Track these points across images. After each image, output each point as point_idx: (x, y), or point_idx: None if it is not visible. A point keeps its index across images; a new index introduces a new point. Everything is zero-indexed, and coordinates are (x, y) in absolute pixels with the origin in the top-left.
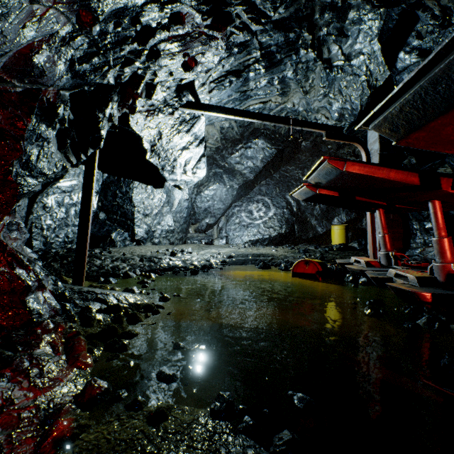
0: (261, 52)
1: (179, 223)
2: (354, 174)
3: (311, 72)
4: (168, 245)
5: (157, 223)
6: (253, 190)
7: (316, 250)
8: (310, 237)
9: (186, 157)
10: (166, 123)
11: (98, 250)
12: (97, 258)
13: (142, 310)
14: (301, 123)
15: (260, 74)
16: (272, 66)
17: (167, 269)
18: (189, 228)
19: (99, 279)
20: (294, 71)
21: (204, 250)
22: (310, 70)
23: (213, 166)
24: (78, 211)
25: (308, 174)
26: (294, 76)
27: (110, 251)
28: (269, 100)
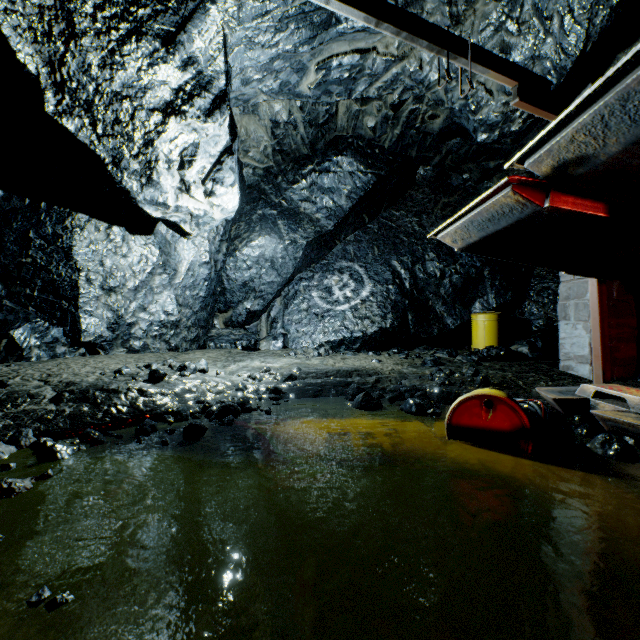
0: None
1: (191, 308)
2: None
3: None
4: (165, 353)
5: (138, 307)
6: (333, 251)
7: (453, 360)
8: (434, 334)
9: (182, 141)
10: None
11: None
12: None
13: None
14: (470, 48)
15: None
16: None
17: (124, 422)
18: (213, 318)
19: None
20: None
21: (238, 362)
22: None
23: (260, 203)
24: None
25: (561, 118)
26: None
27: None
28: (373, 48)
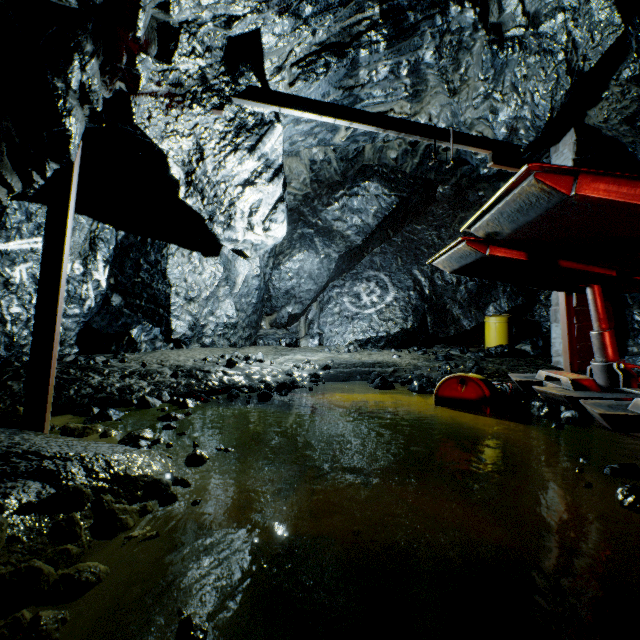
0: (381, 6)
1: (246, 312)
2: (592, 202)
3: (466, 51)
4: (227, 348)
5: (208, 312)
6: (361, 262)
7: (463, 356)
8: (451, 335)
9: (252, 199)
10: (209, 127)
11: (102, 357)
12: (95, 372)
13: (139, 493)
14: (452, 135)
15: (379, 52)
16: (400, 36)
17: (217, 391)
18: (261, 320)
19: (91, 412)
20: (437, 49)
21: (284, 355)
22: (464, 48)
23: (299, 224)
24: (72, 291)
25: (477, 215)
26: (436, 59)
27: (122, 359)
28: (391, 109)
